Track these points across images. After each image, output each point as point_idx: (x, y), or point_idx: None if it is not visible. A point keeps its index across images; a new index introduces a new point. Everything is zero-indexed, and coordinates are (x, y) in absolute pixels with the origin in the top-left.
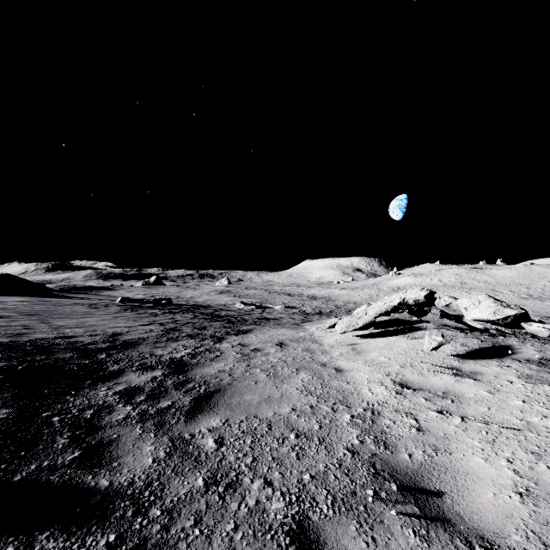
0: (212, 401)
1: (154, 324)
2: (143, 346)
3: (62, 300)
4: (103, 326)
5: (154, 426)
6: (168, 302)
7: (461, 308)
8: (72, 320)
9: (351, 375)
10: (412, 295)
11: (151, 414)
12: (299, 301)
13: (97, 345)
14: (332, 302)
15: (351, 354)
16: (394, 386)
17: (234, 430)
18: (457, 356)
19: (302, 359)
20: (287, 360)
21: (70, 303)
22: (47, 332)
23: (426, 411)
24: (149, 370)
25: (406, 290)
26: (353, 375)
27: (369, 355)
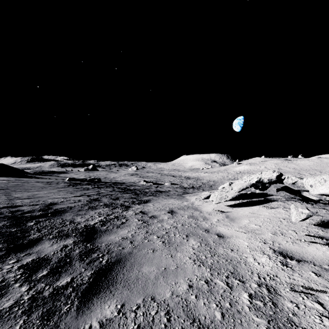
0: (111, 276)
1: (83, 195)
2: (68, 214)
3: (30, 179)
4: (46, 198)
5: (39, 319)
6: (98, 180)
7: (306, 185)
8: (28, 193)
9: (232, 242)
10: (267, 175)
11: (44, 298)
12: (179, 180)
13: (32, 214)
14: (199, 180)
15: (227, 221)
16: (275, 255)
17: (128, 324)
18: (317, 224)
19: (189, 225)
20: (177, 226)
21: (35, 181)
22: (1, 202)
23: (325, 290)
24: (63, 238)
25: (261, 172)
26: (234, 242)
27: (242, 222)
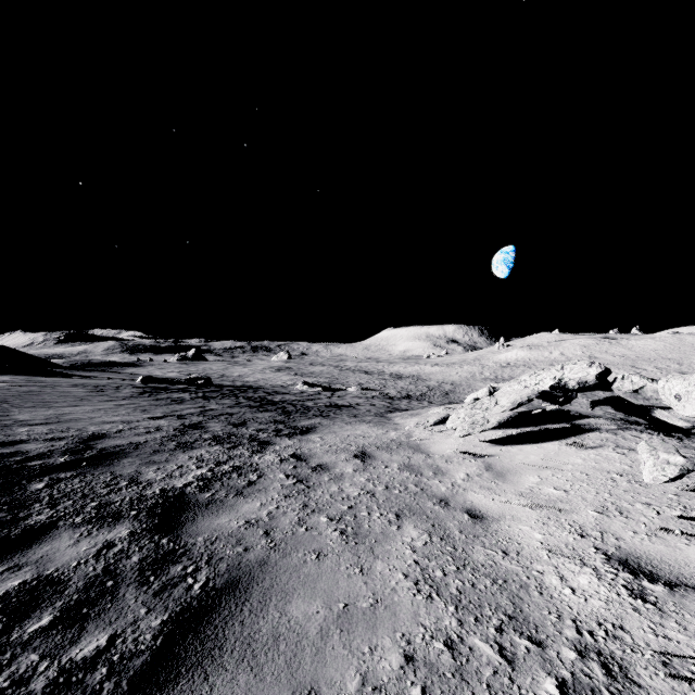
0: (211, 630)
1: (169, 417)
2: (128, 461)
3: (60, 380)
4: (87, 422)
5: None
6: (206, 382)
7: (666, 396)
8: (47, 411)
9: (504, 532)
10: (575, 373)
11: None
12: (379, 380)
13: (46, 461)
14: (422, 382)
15: (488, 478)
16: (612, 569)
17: None
18: None
19: (402, 489)
20: (376, 491)
21: (69, 384)
22: None
23: None
24: (106, 524)
25: (562, 365)
26: (510, 532)
27: (523, 481)
